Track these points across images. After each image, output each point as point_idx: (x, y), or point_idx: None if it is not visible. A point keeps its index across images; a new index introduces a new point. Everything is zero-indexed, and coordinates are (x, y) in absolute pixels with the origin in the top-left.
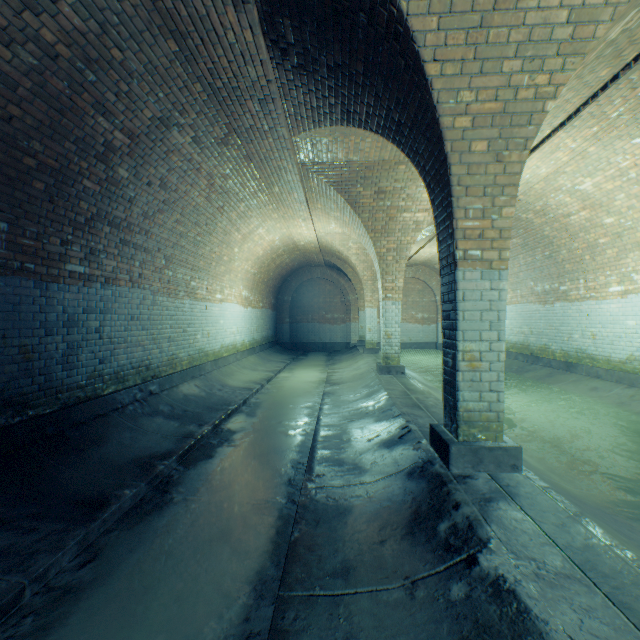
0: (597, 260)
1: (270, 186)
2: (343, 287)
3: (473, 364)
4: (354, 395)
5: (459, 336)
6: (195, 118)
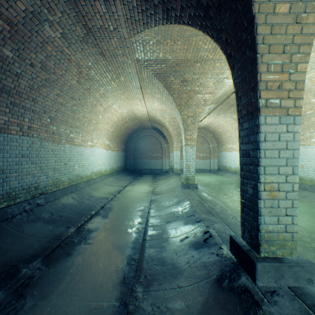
0: (305, 123)
1: (118, 76)
2: (161, 140)
3: (272, 193)
4: (169, 202)
5: (261, 170)
6: (61, 17)
